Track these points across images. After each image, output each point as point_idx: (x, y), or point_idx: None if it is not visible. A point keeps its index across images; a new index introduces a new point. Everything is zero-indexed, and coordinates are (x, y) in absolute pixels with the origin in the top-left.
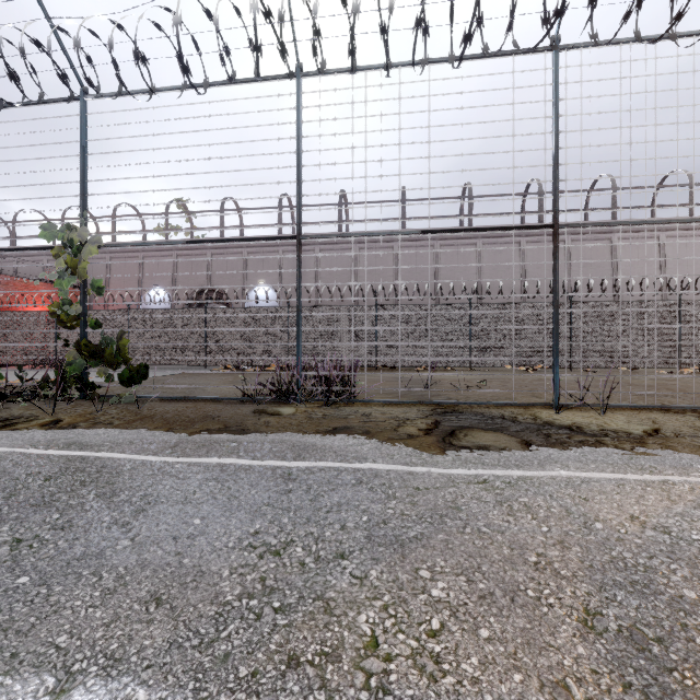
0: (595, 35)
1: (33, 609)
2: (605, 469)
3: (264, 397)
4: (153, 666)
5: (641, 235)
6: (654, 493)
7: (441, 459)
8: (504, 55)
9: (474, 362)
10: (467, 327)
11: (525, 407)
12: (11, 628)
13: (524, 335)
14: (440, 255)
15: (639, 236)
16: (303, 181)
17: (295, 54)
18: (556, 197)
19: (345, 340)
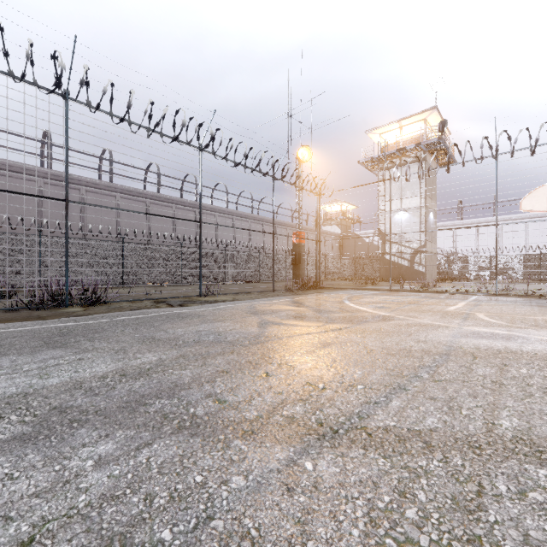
0: (214, 152)
1: (168, 328)
2: (232, 304)
3: (44, 304)
4: (204, 323)
5: (208, 213)
6: (244, 305)
7: (193, 309)
8: (182, 142)
9: (126, 281)
10: (167, 262)
11: (190, 298)
12: (171, 328)
13: (157, 264)
14: (85, 198)
15: (207, 213)
16: (70, 165)
17: (67, 85)
18: (201, 210)
19: (3, 264)
